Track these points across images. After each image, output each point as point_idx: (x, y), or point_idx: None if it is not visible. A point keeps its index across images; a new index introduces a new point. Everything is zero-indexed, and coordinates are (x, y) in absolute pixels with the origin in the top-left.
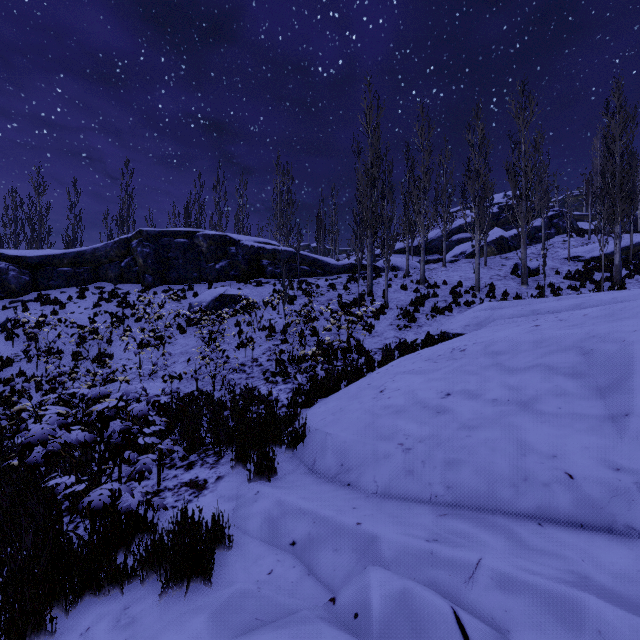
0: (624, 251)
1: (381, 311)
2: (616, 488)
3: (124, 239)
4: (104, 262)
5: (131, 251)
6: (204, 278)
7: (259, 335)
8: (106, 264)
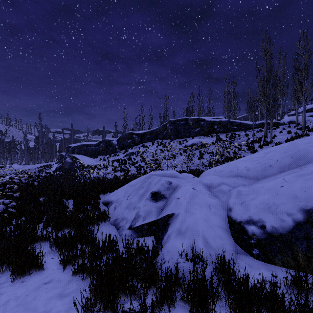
0: None
1: (265, 144)
2: (243, 170)
3: (164, 124)
4: (159, 133)
5: (166, 128)
6: (191, 135)
7: (207, 155)
8: (159, 133)
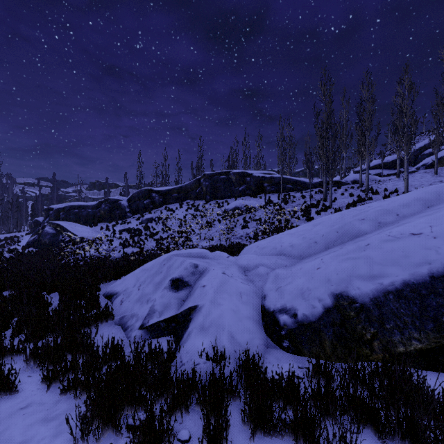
0: None
1: (324, 210)
2: (287, 247)
3: (198, 179)
4: (190, 190)
5: (200, 184)
6: (233, 195)
7: (253, 223)
8: (190, 191)
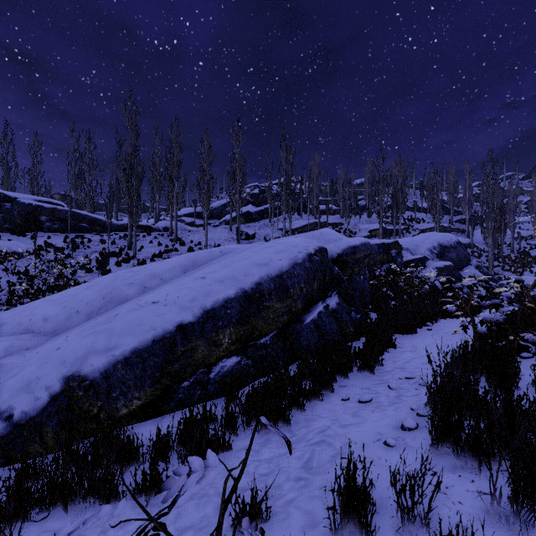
0: (306, 227)
1: (126, 260)
2: (38, 321)
3: None
4: None
5: None
6: None
7: (12, 278)
8: None
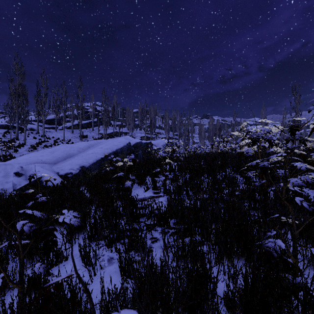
0: (112, 133)
1: (22, 145)
2: (46, 160)
3: None
4: None
5: None
6: None
7: None
8: None
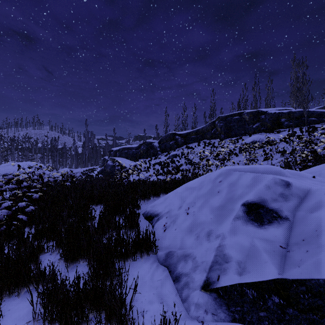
0: None
1: None
2: None
3: (212, 121)
4: (205, 132)
5: (215, 126)
6: (247, 133)
7: (276, 155)
8: (206, 132)
